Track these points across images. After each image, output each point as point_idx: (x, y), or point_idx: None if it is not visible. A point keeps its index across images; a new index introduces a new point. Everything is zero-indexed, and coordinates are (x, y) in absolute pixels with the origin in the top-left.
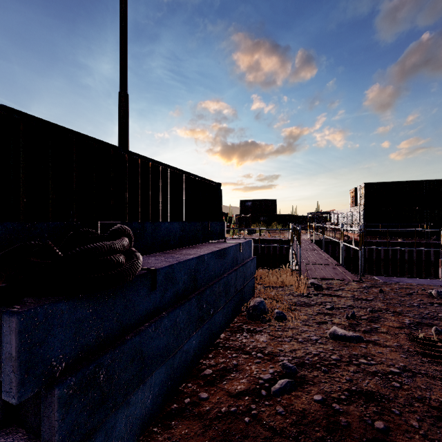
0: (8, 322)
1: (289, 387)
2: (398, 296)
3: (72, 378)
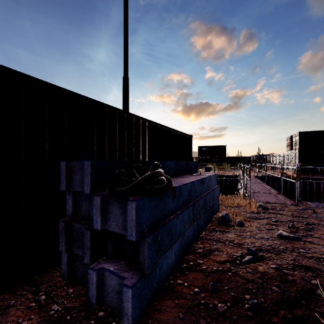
0: (130, 204)
1: (254, 259)
2: None
3: (151, 235)
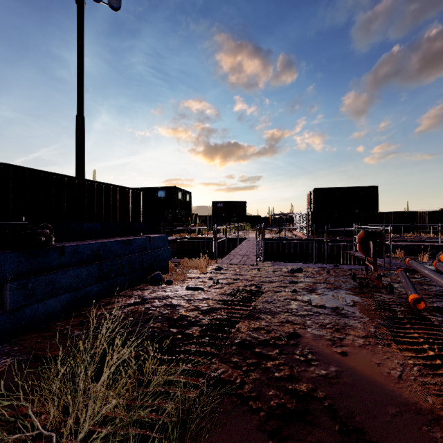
0: None
1: (135, 303)
2: (266, 272)
3: (15, 281)
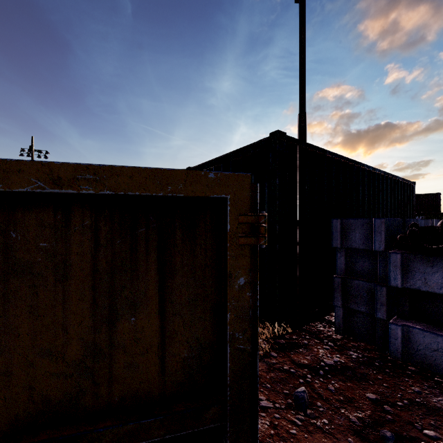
0: None
1: None
2: None
3: None
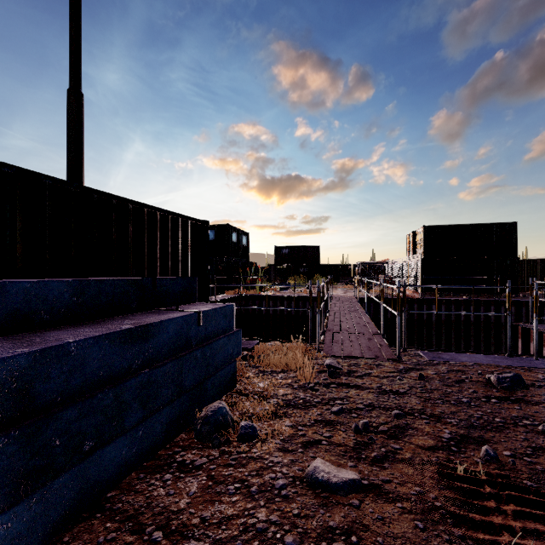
0: None
1: None
2: (444, 385)
3: None
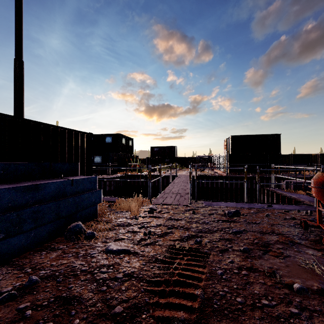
0: None
1: (6, 298)
2: (202, 216)
3: None
